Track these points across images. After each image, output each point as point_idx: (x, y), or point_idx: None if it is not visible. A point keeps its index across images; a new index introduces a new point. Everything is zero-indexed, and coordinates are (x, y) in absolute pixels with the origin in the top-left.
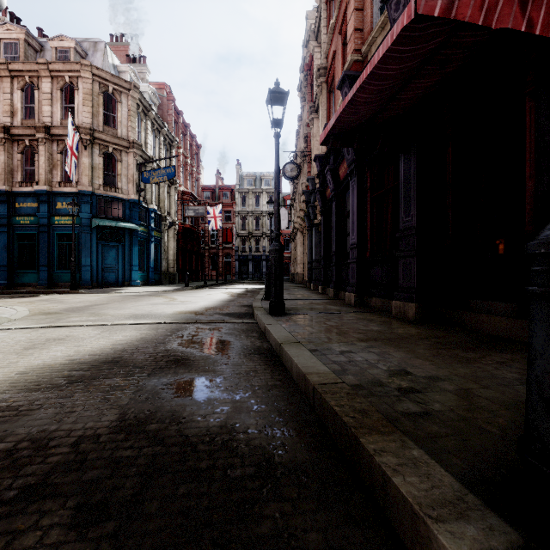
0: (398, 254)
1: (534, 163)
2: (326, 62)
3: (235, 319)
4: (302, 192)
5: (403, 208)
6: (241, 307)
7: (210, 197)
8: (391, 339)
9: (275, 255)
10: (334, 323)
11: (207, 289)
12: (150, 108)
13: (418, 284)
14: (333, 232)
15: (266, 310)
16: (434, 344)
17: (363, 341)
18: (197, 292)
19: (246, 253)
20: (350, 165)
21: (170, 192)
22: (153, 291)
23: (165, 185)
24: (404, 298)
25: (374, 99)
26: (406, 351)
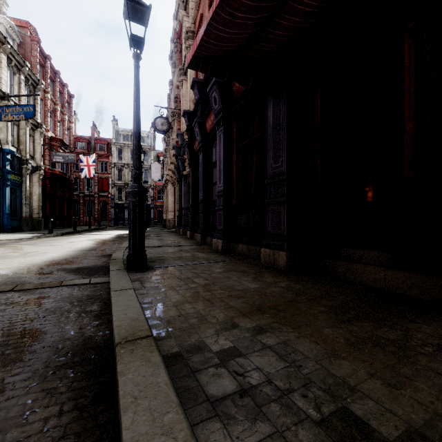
0: (267, 201)
1: (414, 104)
2: (194, 27)
3: (80, 277)
4: (172, 147)
5: (272, 154)
6: (100, 257)
7: (85, 147)
8: (278, 305)
9: (133, 198)
10: (204, 280)
11: (74, 235)
12: (5, 41)
13: (287, 231)
14: (200, 181)
15: (126, 263)
16: (331, 311)
17: (246, 316)
18: (58, 240)
19: (122, 202)
20: (217, 115)
21: (34, 136)
22: (2, 240)
23: (26, 126)
24: (273, 246)
25: (254, 3)
26: (313, 337)
